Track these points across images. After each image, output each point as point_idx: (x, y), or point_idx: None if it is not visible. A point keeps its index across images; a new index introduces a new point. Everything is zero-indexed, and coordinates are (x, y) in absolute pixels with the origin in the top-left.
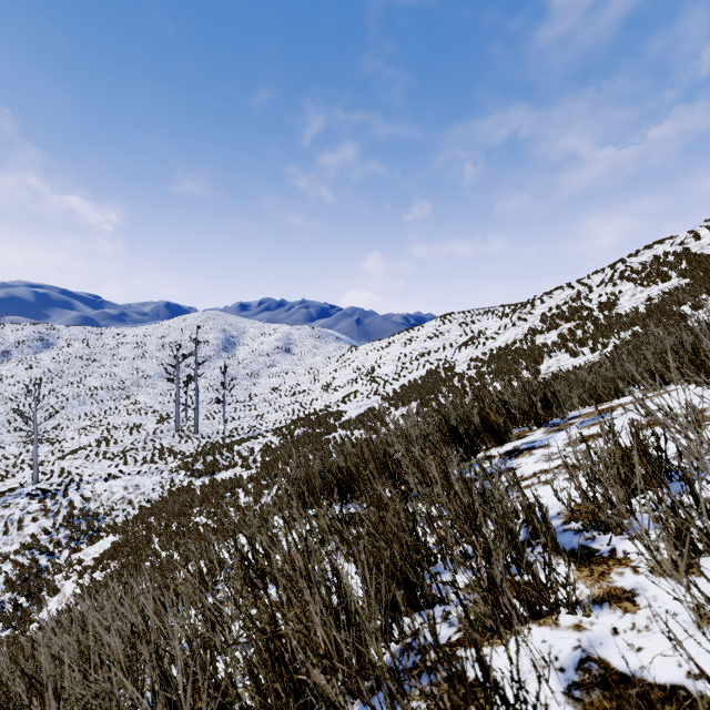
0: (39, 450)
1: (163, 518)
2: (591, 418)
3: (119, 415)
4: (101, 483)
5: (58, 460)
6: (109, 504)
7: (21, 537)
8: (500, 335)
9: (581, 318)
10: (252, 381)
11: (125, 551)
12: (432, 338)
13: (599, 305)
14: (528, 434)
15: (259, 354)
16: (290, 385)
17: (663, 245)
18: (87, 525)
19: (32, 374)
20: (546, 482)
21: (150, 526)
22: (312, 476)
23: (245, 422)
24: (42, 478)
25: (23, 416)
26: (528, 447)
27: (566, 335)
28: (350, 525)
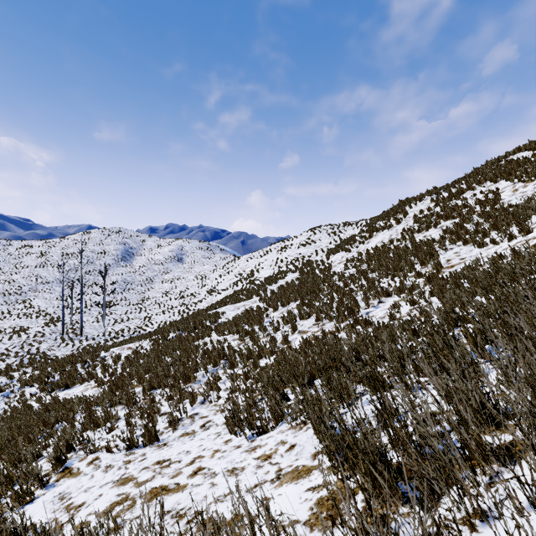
0: None
1: None
2: None
3: (9, 319)
4: None
5: None
6: None
7: None
8: (374, 237)
9: (462, 215)
10: (146, 286)
11: None
12: (305, 246)
13: (482, 200)
14: None
15: (154, 263)
16: (180, 289)
17: (525, 151)
18: None
19: None
20: None
21: None
22: None
23: (133, 323)
24: None
25: None
26: None
27: (455, 228)
28: None
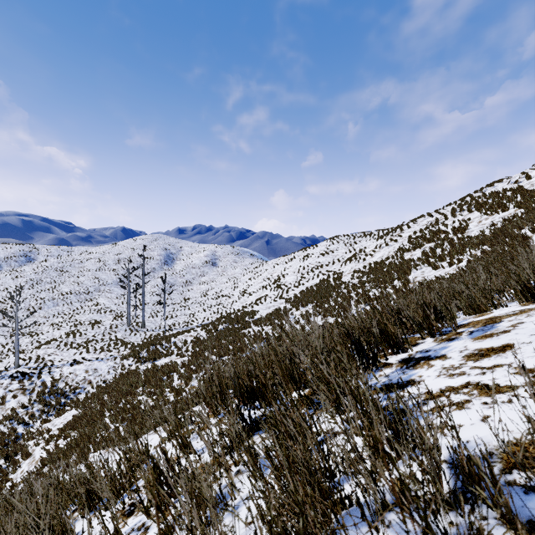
0: (21, 341)
1: (114, 396)
2: (479, 329)
3: (84, 314)
4: (68, 367)
5: (35, 349)
6: (73, 384)
7: (4, 410)
8: (377, 252)
9: (440, 240)
10: (186, 287)
11: (83, 424)
12: (324, 255)
13: (453, 229)
14: (419, 341)
15: (192, 267)
16: (215, 290)
17: (502, 183)
18: (55, 400)
19: (18, 282)
20: (459, 404)
21: (103, 402)
22: (223, 383)
23: (181, 319)
24: (22, 363)
25: (7, 315)
26: (424, 357)
27: (428, 252)
28: (258, 429)
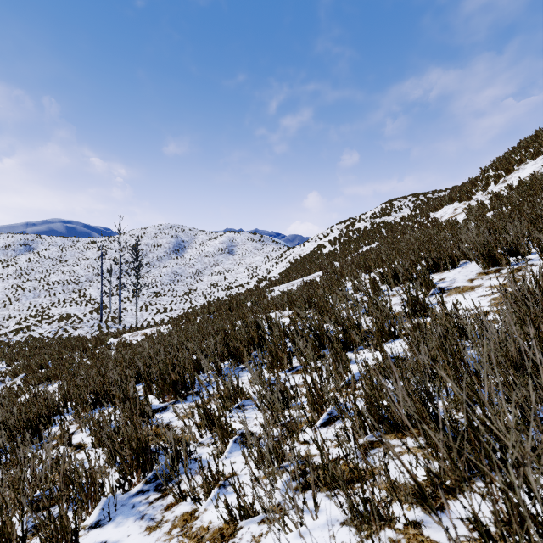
0: None
1: None
2: None
3: (62, 306)
4: None
5: None
6: None
7: None
8: (514, 172)
9: None
10: (195, 278)
11: None
12: (380, 217)
13: None
14: None
15: (204, 255)
16: (229, 281)
17: None
18: None
19: (6, 271)
20: None
21: None
22: None
23: (175, 313)
24: None
25: None
26: None
27: None
28: None
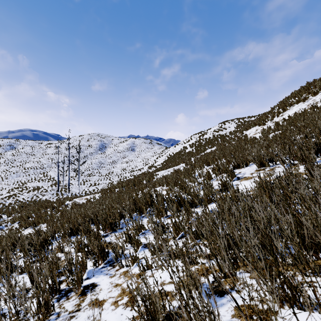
0: None
1: None
2: None
3: (34, 182)
4: None
5: None
6: None
7: None
8: (287, 110)
9: None
10: (112, 165)
11: None
12: (218, 131)
13: None
14: None
15: (117, 151)
16: (132, 167)
17: None
18: None
19: None
20: None
21: None
22: None
23: (101, 186)
24: None
25: None
26: None
27: None
28: None
